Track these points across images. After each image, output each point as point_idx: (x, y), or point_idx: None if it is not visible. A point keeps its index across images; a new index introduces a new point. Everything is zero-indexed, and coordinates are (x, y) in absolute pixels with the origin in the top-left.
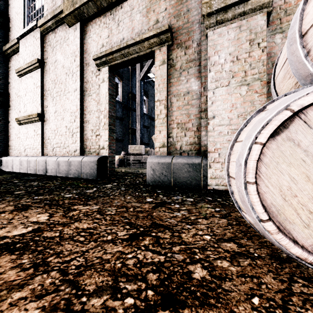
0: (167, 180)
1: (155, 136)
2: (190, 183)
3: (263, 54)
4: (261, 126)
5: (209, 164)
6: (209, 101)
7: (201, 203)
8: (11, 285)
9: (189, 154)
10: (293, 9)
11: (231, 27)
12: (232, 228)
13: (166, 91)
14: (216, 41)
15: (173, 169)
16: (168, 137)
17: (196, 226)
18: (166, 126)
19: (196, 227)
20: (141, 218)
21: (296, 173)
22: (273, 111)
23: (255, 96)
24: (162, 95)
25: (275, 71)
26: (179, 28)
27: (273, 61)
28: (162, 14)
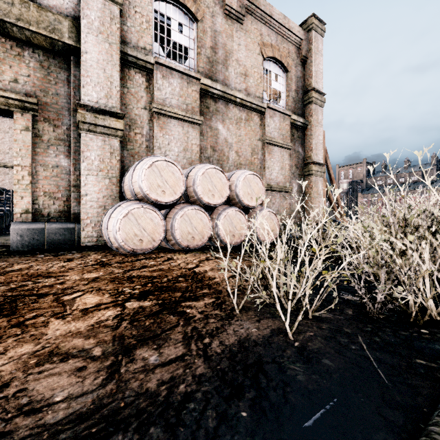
0: (39, 244)
1: (14, 201)
2: (65, 244)
3: (118, 163)
4: (121, 214)
5: (82, 228)
6: (83, 183)
7: (84, 252)
8: (42, 271)
9: (58, 220)
10: (132, 140)
11: (99, 138)
12: (108, 254)
13: (31, 158)
14: (88, 142)
15: (48, 233)
16: (32, 203)
17: (92, 256)
18: (31, 193)
19: (93, 256)
20: (57, 259)
21: (130, 228)
22: (124, 209)
23: (114, 186)
24: (25, 161)
25: (124, 181)
26: (47, 104)
27: (123, 165)
28: (23, 77)
